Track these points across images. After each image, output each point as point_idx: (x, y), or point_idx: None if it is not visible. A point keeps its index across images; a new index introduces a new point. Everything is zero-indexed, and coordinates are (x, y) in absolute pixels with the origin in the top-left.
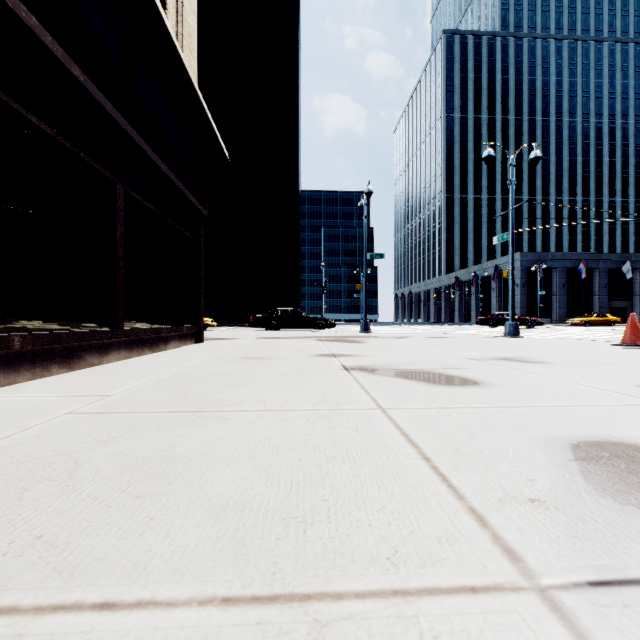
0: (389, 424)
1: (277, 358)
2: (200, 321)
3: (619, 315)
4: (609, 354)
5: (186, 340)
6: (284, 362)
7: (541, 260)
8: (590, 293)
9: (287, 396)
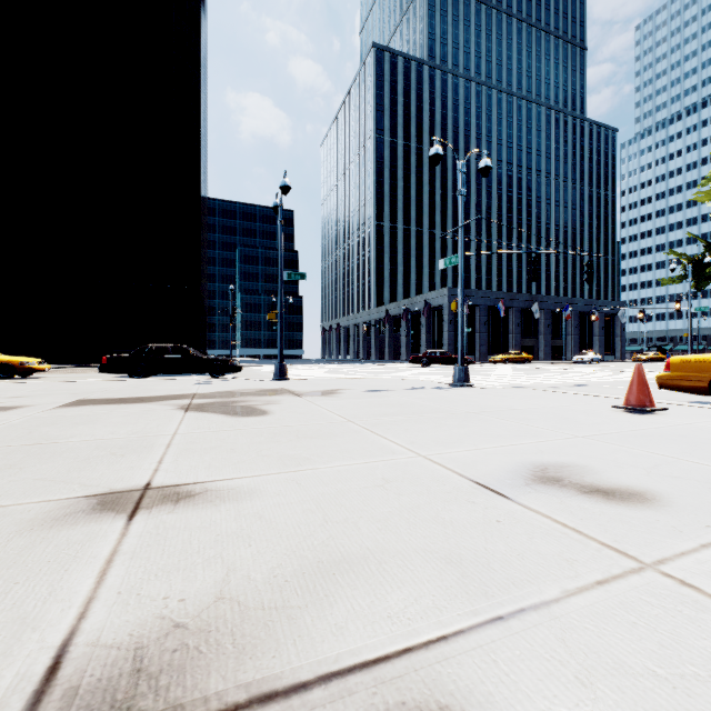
0: None
1: None
2: None
3: (529, 353)
4: (656, 435)
5: None
6: None
7: (466, 297)
8: (506, 331)
9: None
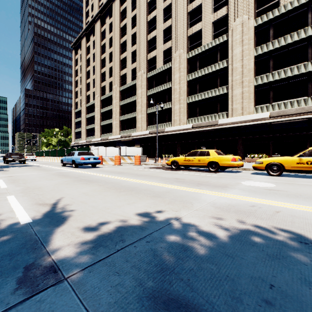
0: None
1: None
2: None
3: None
4: None
5: None
6: None
7: None
8: None
9: None
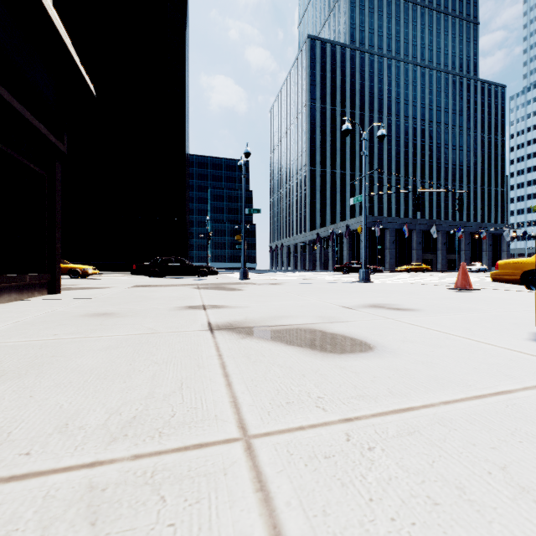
0: (257, 524)
1: (132, 314)
2: (55, 269)
3: (428, 264)
4: (454, 298)
5: (32, 291)
6: (136, 320)
7: (378, 222)
8: (410, 248)
9: (76, 408)
